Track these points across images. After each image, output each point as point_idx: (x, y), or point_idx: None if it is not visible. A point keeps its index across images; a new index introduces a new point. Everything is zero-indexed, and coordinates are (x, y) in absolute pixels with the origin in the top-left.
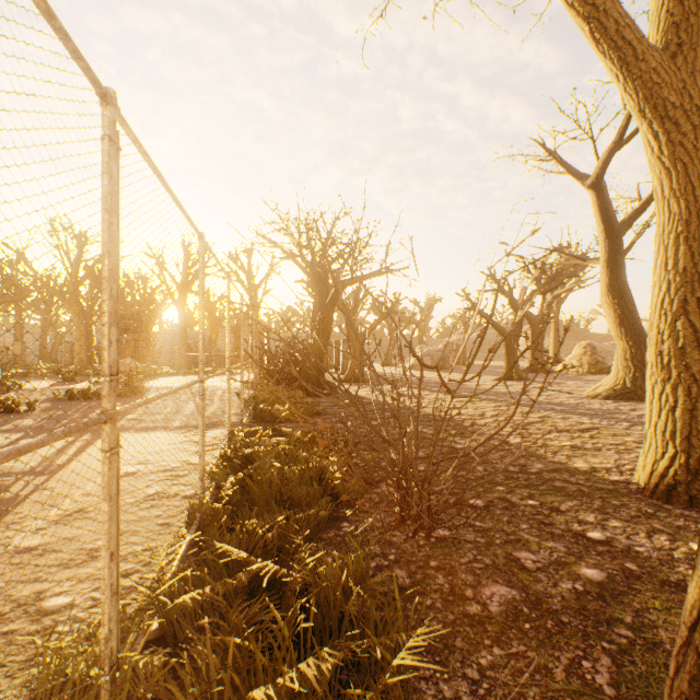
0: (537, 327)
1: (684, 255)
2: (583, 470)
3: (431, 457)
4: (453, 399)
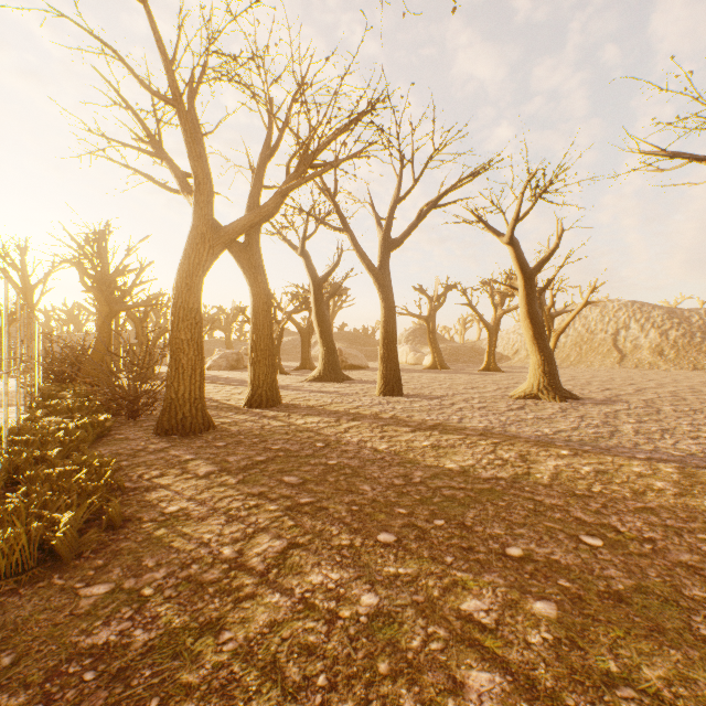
0: (306, 336)
1: (254, 318)
2: (231, 404)
3: (136, 391)
4: (213, 386)
